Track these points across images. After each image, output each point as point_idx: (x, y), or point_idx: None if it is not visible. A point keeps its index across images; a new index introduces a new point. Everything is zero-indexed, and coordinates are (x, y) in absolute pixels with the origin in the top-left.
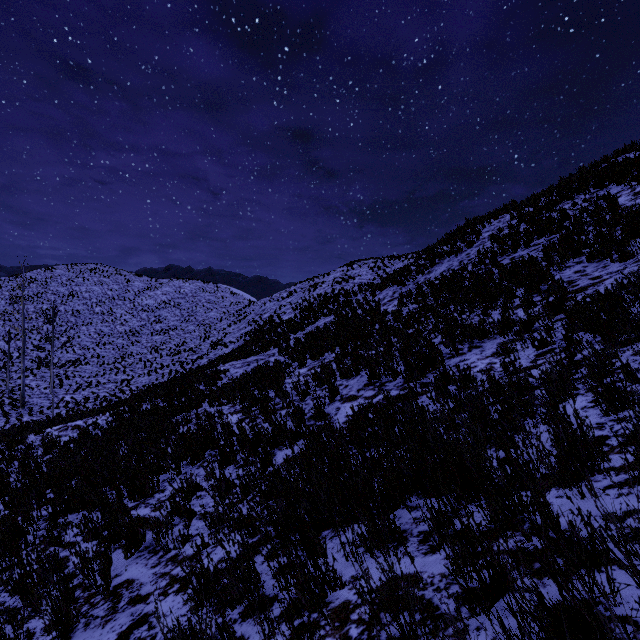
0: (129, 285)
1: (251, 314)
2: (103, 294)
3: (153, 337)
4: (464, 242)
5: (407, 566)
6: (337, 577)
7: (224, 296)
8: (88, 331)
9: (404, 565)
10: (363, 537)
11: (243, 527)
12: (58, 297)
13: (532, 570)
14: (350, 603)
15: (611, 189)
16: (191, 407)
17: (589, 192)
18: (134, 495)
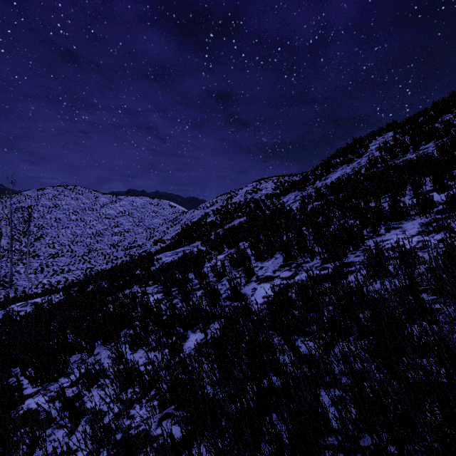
0: (97, 200)
1: (183, 219)
2: (78, 206)
3: (112, 237)
4: (354, 154)
5: None
6: None
7: (165, 208)
8: (66, 233)
9: None
10: None
11: None
12: (45, 208)
13: None
14: None
15: None
16: (124, 288)
17: None
18: (36, 380)
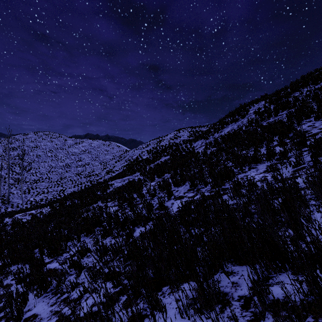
0: (65, 142)
1: (127, 156)
2: (52, 146)
3: (77, 168)
4: (239, 116)
5: None
6: None
7: (113, 147)
8: (44, 165)
9: None
10: (194, 300)
11: (110, 280)
12: (29, 148)
13: None
14: None
15: None
16: (92, 203)
17: (309, 87)
18: (50, 254)
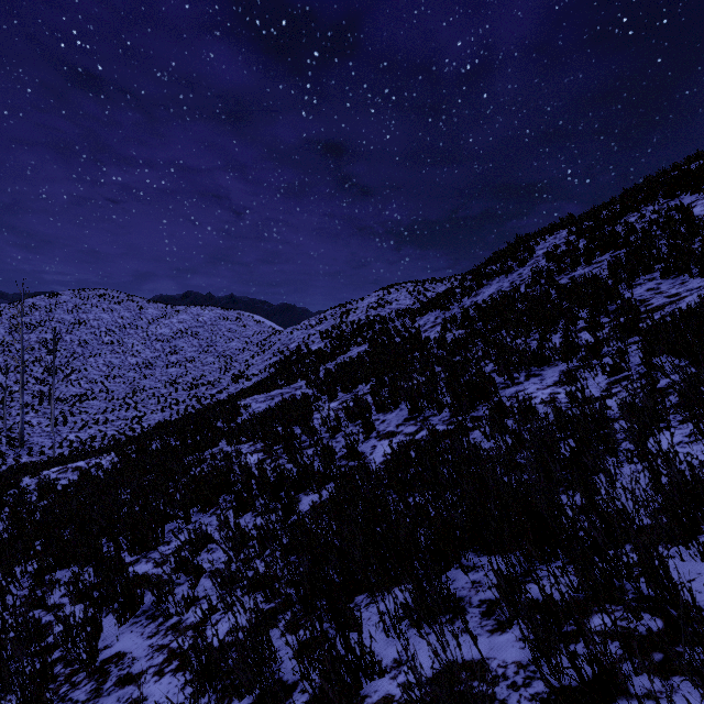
0: (142, 312)
1: (276, 344)
2: (113, 322)
3: (168, 370)
4: (515, 261)
5: (468, 649)
6: (375, 662)
7: (247, 324)
8: (96, 363)
9: (464, 647)
10: (408, 607)
11: (259, 589)
12: (63, 325)
13: (651, 664)
14: (393, 699)
15: (684, 199)
16: (206, 446)
17: (658, 203)
18: (134, 548)
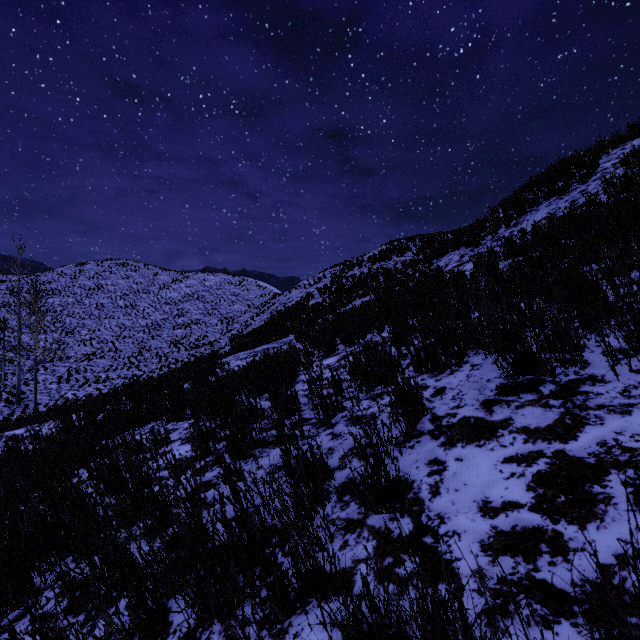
0: (155, 279)
1: (275, 304)
2: (128, 287)
3: (174, 331)
4: (569, 179)
5: None
6: None
7: (250, 289)
8: (109, 324)
9: None
10: None
11: None
12: (84, 290)
13: None
14: None
15: None
16: (150, 417)
17: None
18: None
